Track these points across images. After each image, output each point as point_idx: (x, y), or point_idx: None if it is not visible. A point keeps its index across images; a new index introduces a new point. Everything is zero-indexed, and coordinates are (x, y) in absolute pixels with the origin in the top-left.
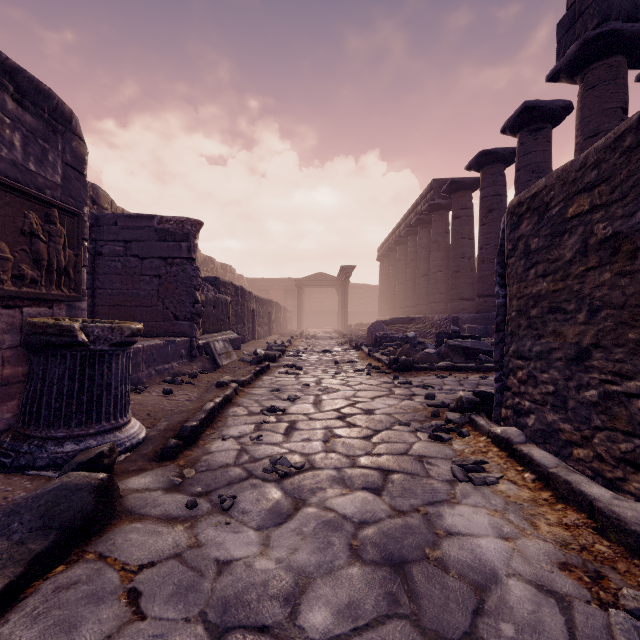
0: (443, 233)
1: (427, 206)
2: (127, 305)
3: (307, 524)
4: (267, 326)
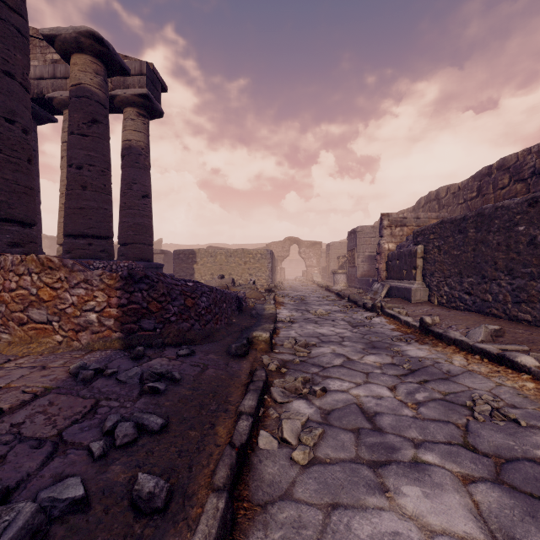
0: None
1: None
2: None
3: (304, 289)
4: None
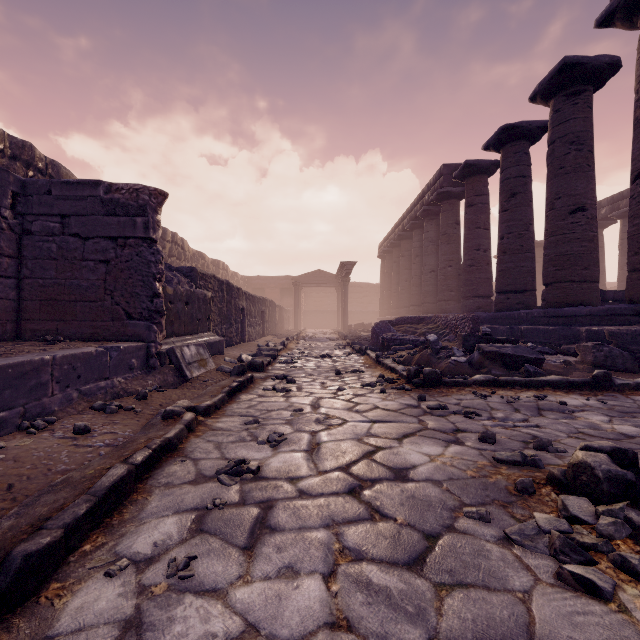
0: (453, 224)
1: (436, 195)
2: (64, 299)
3: None
4: (260, 326)
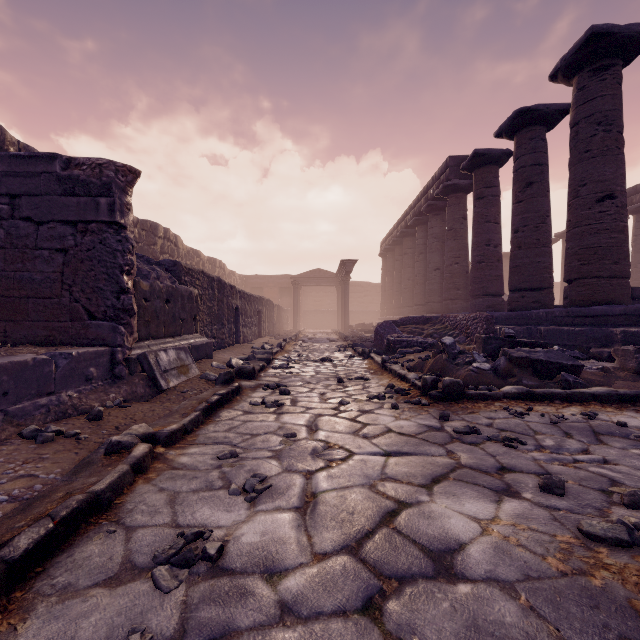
0: (460, 219)
1: (441, 188)
2: (14, 296)
3: None
4: (256, 327)
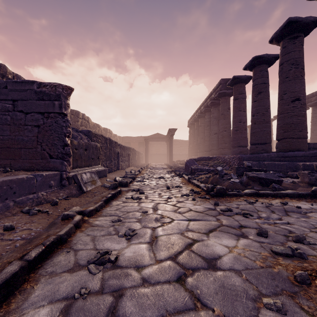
0: (227, 109)
1: (218, 94)
2: (14, 147)
3: None
4: (127, 162)
